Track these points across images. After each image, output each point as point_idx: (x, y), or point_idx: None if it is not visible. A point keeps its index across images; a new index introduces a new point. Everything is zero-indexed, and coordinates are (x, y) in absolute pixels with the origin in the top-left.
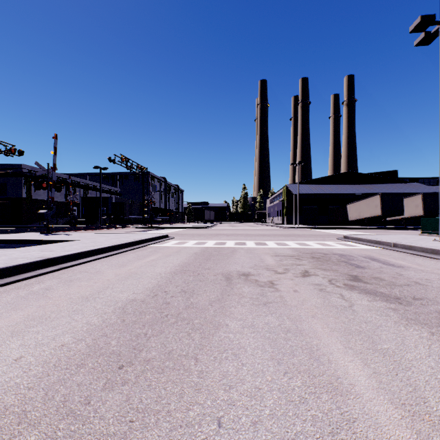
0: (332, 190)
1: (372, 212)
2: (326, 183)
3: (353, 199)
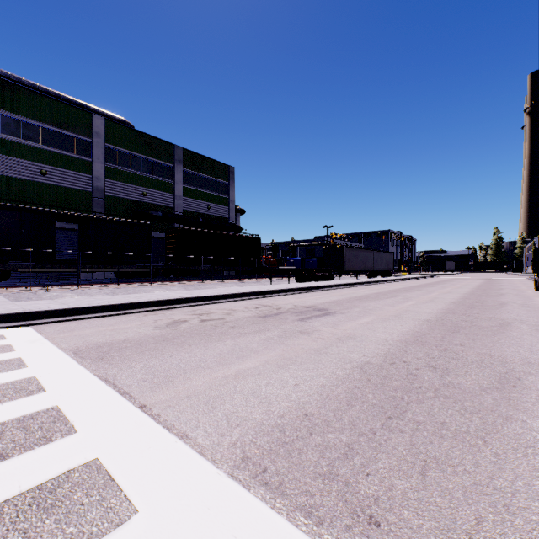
0: None
1: None
2: None
3: None
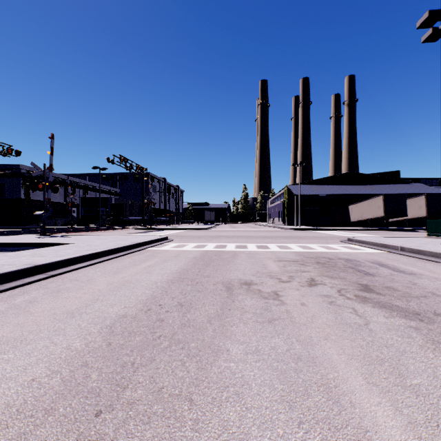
0: (334, 190)
1: (374, 213)
2: (327, 183)
3: (354, 200)
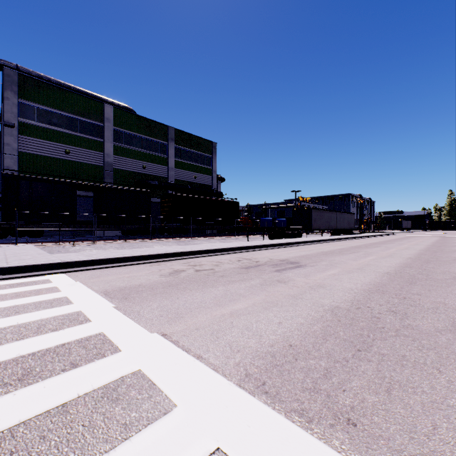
0: None
1: None
2: None
3: None
